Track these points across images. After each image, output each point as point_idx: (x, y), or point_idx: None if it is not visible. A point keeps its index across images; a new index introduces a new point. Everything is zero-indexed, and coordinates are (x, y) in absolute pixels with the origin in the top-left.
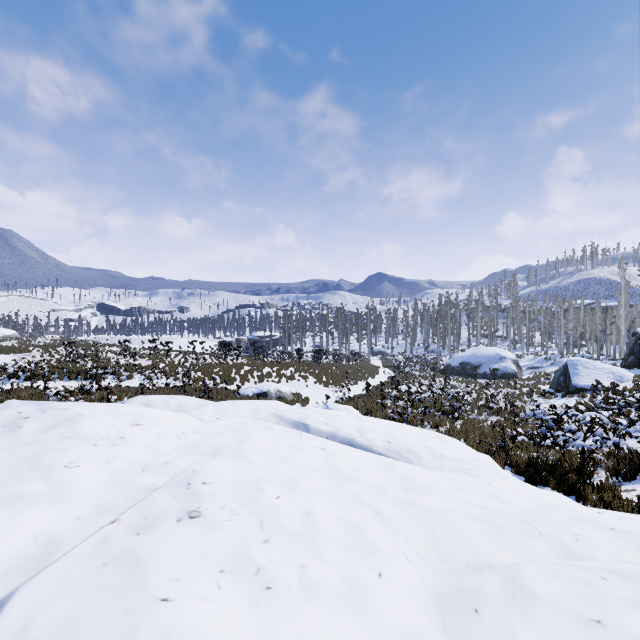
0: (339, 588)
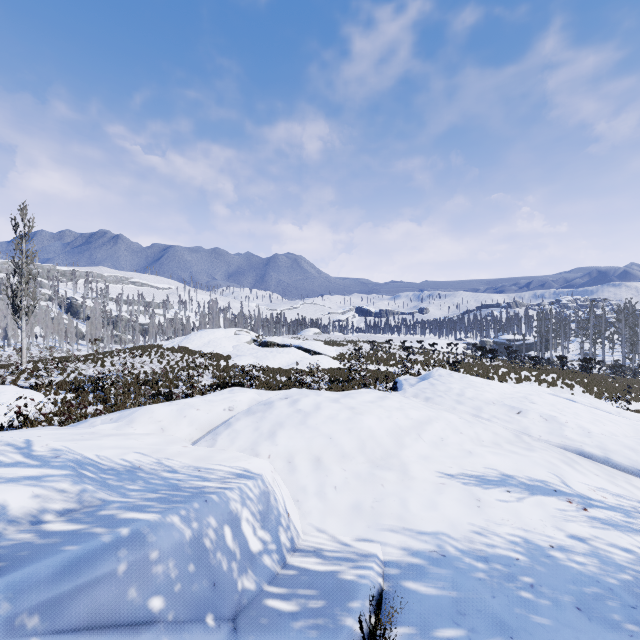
0: (587, 421)
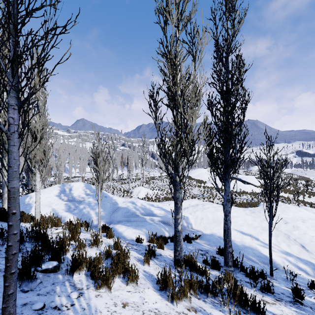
0: None
